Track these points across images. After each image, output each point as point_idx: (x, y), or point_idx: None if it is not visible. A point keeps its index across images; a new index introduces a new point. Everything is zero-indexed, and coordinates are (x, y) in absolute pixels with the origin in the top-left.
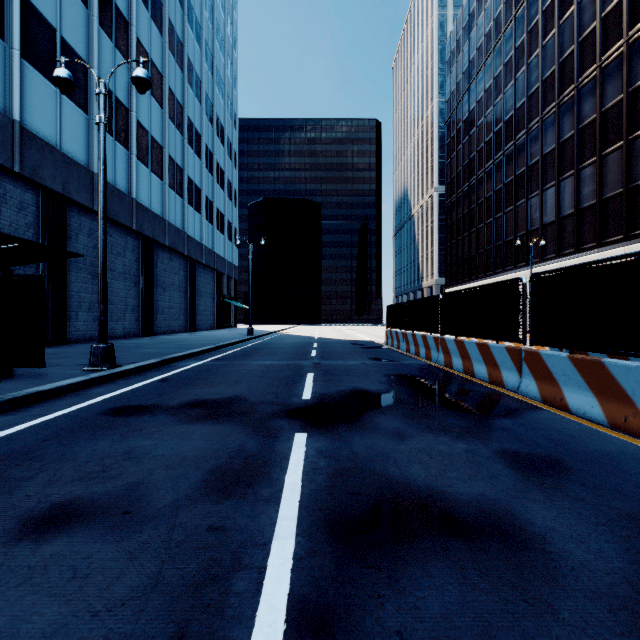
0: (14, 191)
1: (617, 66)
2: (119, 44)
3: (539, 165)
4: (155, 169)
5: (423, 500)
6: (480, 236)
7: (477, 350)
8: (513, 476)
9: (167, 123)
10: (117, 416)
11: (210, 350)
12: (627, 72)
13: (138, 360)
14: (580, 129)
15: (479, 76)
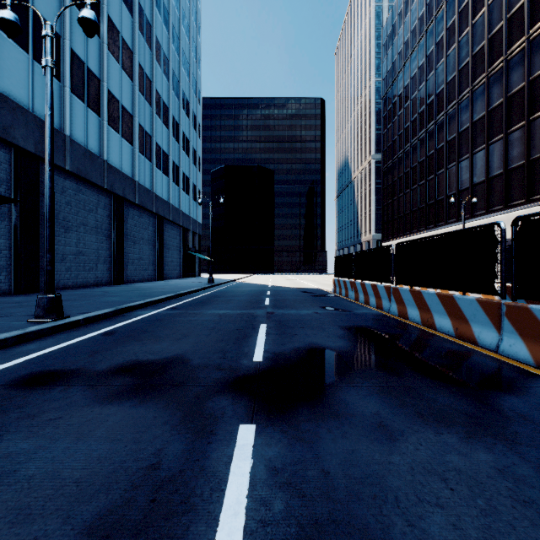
0: None
1: None
2: None
3: (469, 131)
4: (125, 135)
5: None
6: (414, 196)
7: (438, 301)
8: None
9: (137, 94)
10: (21, 389)
11: (169, 298)
12: None
13: (92, 310)
14: (508, 97)
15: (413, 55)
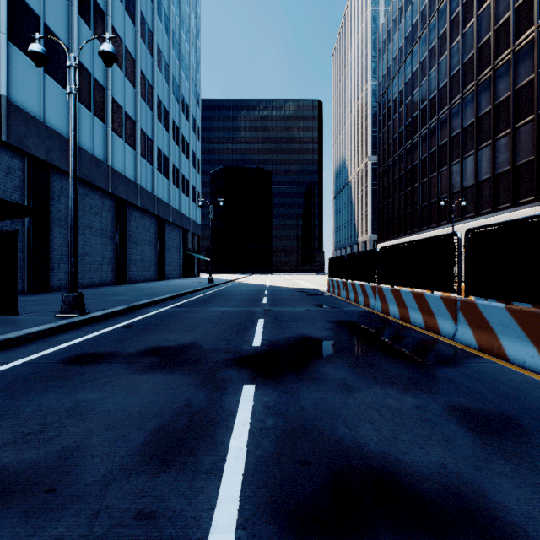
0: (2, 158)
1: (529, 50)
2: (96, 31)
3: (459, 137)
4: (128, 140)
5: (379, 473)
6: (408, 198)
7: (413, 299)
8: (470, 439)
9: (139, 101)
10: (74, 365)
11: (174, 297)
12: (538, 55)
13: (107, 307)
14: (496, 105)
15: (407, 61)
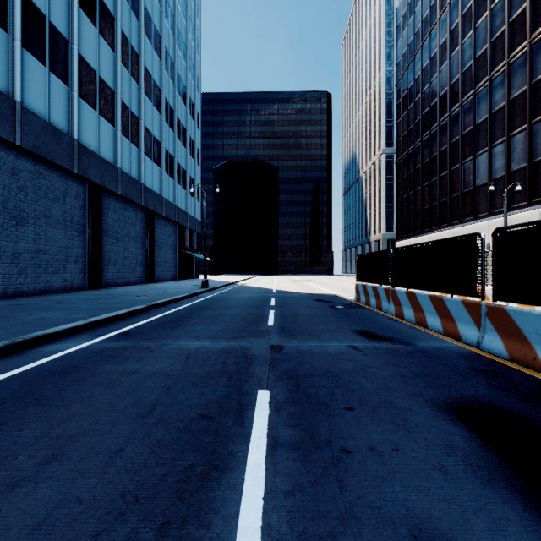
0: None
1: None
2: None
3: (505, 110)
4: (105, 113)
5: None
6: (434, 189)
7: None
8: None
9: (119, 67)
10: None
11: (135, 312)
12: None
13: None
14: None
15: (433, 33)
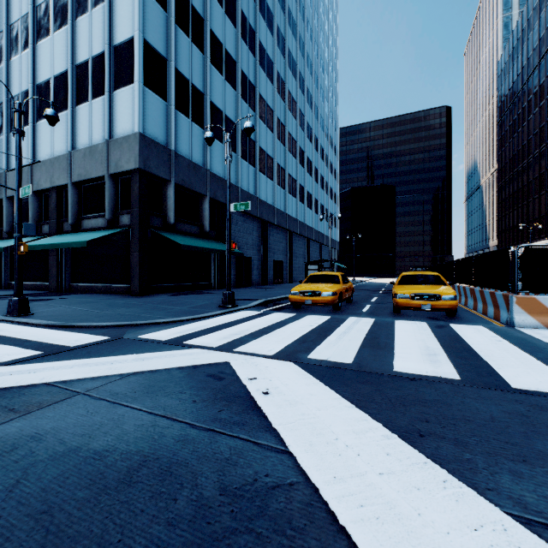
0: (284, 234)
1: None
2: (302, 163)
3: None
4: (310, 207)
5: None
6: (519, 213)
7: None
8: None
9: (314, 183)
10: None
11: None
12: None
13: None
14: None
15: (519, 96)
